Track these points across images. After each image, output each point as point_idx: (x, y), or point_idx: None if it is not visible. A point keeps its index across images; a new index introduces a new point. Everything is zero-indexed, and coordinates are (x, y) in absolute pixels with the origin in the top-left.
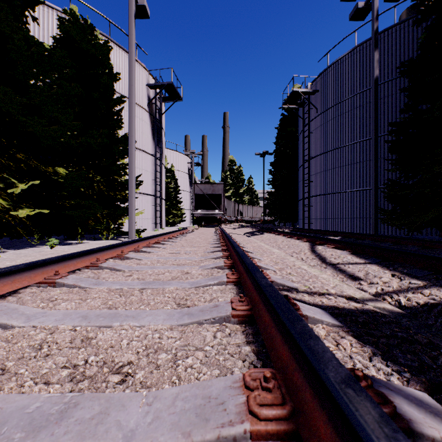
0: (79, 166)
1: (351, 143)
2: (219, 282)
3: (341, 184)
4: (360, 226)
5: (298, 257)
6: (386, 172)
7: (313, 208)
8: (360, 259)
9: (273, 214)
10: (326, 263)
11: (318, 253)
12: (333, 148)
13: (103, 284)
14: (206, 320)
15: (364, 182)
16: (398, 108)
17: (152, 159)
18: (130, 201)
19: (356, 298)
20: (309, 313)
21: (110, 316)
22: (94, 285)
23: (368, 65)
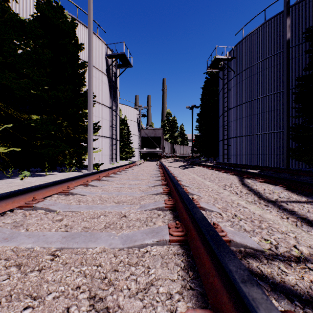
0: (51, 114)
1: (261, 97)
2: (159, 241)
3: (253, 128)
4: (269, 160)
5: (232, 191)
6: (290, 118)
7: (230, 147)
8: (300, 196)
9: (199, 151)
10: (264, 200)
11: (250, 188)
12: (247, 100)
13: (15, 238)
14: None
15: (272, 127)
16: (301, 67)
17: (110, 110)
18: (89, 141)
19: None
20: None
21: None
22: (1, 241)
23: (275, 35)
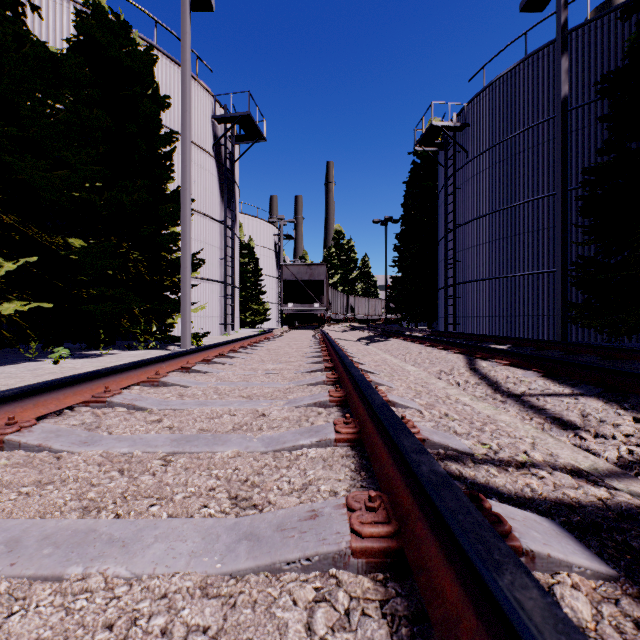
0: (106, 236)
1: (519, 203)
2: (320, 441)
3: (504, 265)
4: (533, 328)
5: (451, 380)
6: (574, 246)
7: (460, 302)
8: (561, 386)
9: (399, 310)
10: (502, 393)
11: (483, 374)
12: (492, 210)
13: (99, 442)
14: (290, 563)
15: (540, 262)
16: (593, 148)
17: (221, 227)
18: (182, 290)
19: (586, 471)
20: (536, 546)
21: (70, 542)
22: (80, 445)
23: (546, 84)
